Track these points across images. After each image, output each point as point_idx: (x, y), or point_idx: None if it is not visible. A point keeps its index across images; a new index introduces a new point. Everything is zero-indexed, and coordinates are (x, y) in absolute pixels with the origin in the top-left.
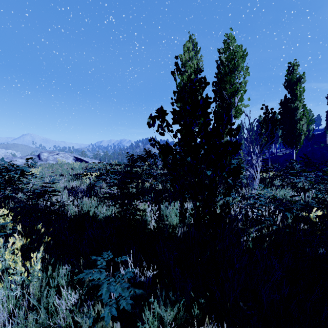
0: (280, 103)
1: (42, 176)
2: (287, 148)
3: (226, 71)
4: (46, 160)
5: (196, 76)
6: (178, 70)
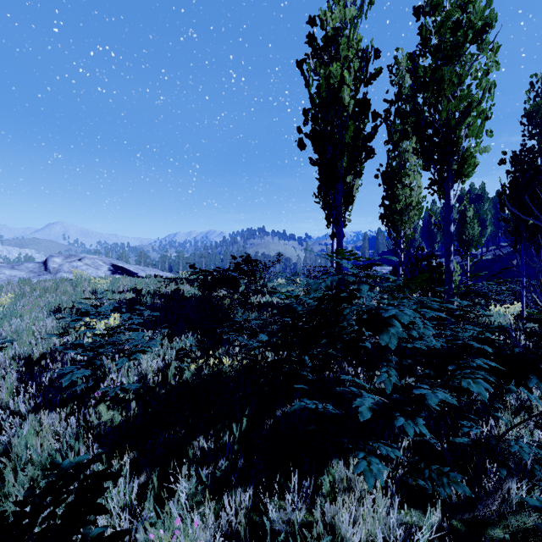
0: (512, 157)
1: (13, 313)
2: (500, 246)
3: (437, 61)
4: (56, 271)
5: (362, 71)
6: (316, 56)
